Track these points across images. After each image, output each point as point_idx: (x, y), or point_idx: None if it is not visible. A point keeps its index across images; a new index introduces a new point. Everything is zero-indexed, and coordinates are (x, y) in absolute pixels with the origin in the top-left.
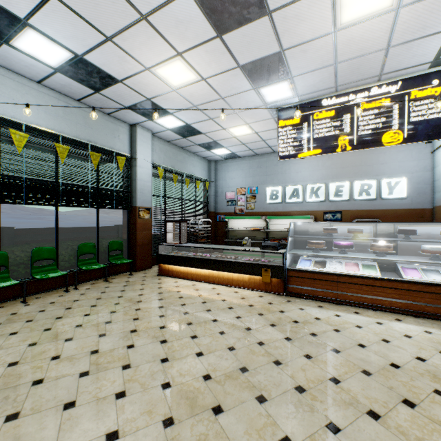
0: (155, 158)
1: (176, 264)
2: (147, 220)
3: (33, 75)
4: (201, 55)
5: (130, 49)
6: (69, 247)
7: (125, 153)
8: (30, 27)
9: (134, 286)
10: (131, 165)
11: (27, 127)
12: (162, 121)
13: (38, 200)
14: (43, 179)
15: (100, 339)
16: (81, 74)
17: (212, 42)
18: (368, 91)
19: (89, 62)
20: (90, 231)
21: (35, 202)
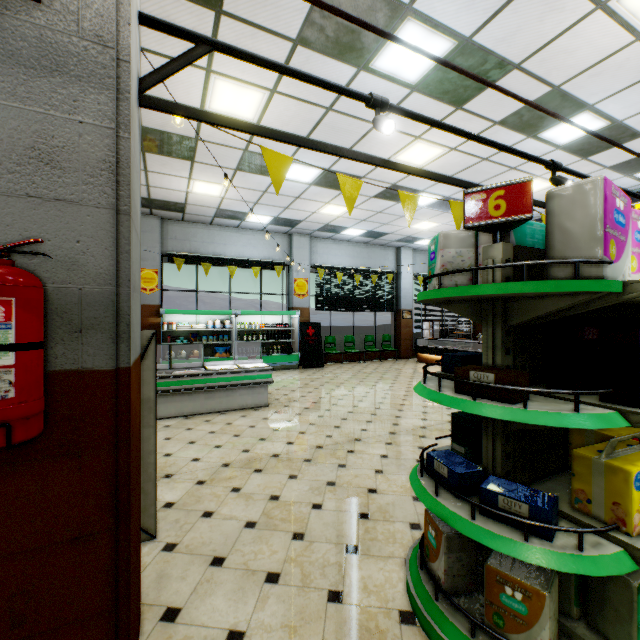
0: (415, 268)
1: (429, 354)
2: (408, 320)
3: (345, 239)
4: (438, 218)
5: (396, 224)
6: (359, 337)
7: (392, 270)
8: (351, 228)
9: (398, 364)
10: (397, 278)
11: (341, 268)
12: (419, 243)
13: (346, 309)
14: (348, 296)
15: (383, 375)
16: (369, 235)
17: (442, 214)
18: None
19: (374, 231)
20: (361, 329)
21: (345, 310)
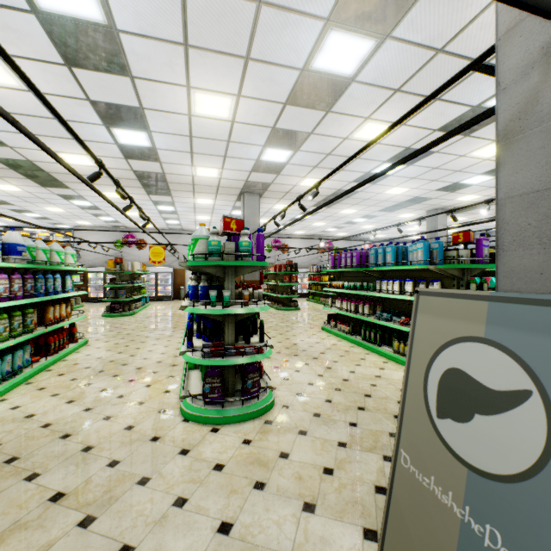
0: None
1: None
2: None
3: None
4: None
5: None
6: None
7: None
8: None
9: None
10: None
11: None
12: None
13: None
14: None
15: None
16: None
17: None
18: (42, 229)
19: None
20: None
21: None
